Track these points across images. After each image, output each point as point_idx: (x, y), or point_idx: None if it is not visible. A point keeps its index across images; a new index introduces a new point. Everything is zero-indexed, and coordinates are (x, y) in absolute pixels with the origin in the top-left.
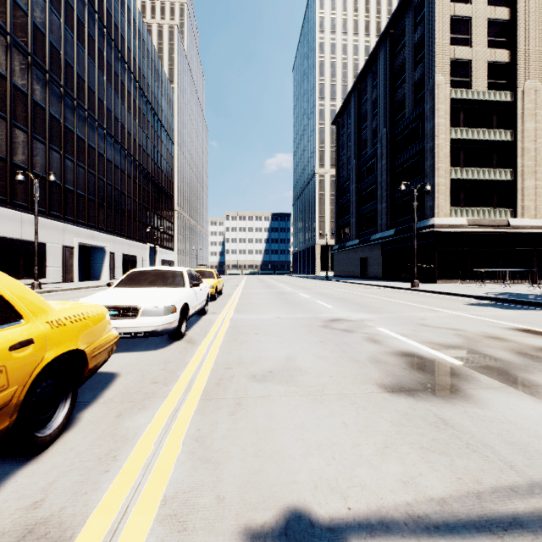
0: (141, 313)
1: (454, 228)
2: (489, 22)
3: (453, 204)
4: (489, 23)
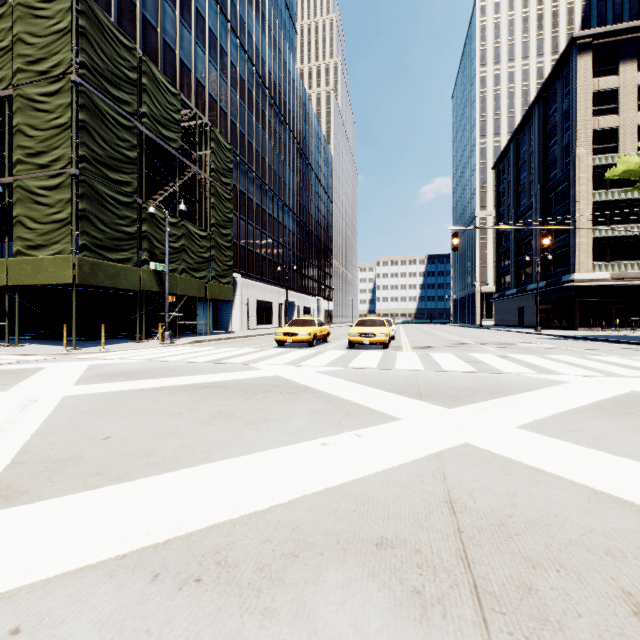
0: None
1: (595, 282)
2: (639, 87)
3: (598, 260)
4: (639, 88)
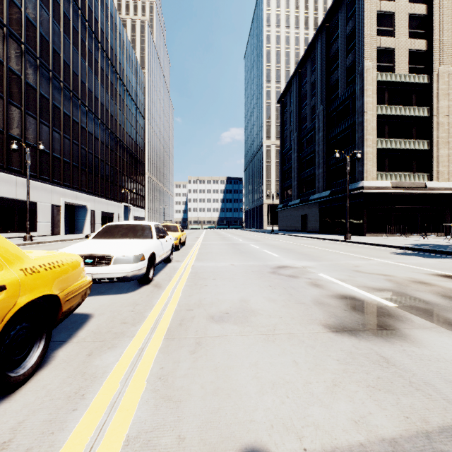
0: (113, 261)
1: (380, 189)
2: (409, 16)
3: (379, 169)
4: (409, 17)
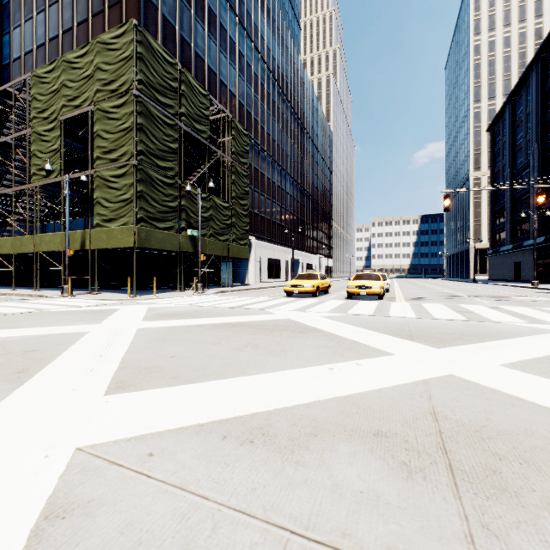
0: None
1: None
2: None
3: None
4: None
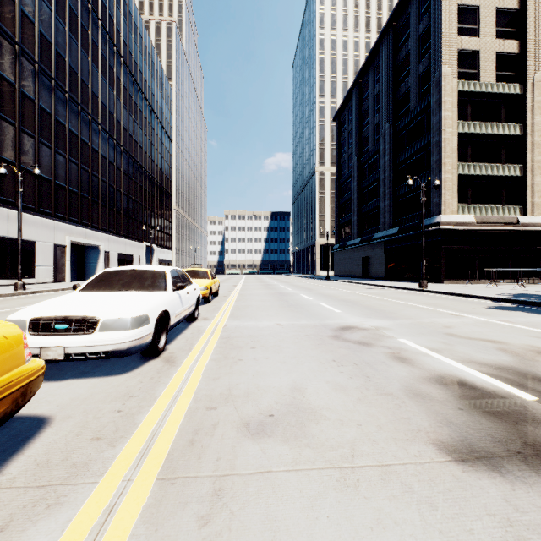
0: (99, 327)
1: (461, 225)
2: (497, 11)
3: (460, 201)
4: (497, 12)
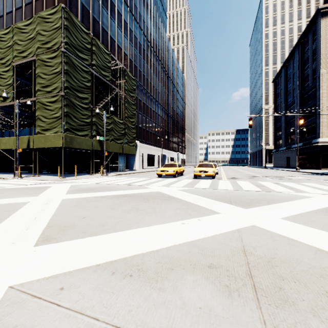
0: None
1: None
2: None
3: None
4: None
